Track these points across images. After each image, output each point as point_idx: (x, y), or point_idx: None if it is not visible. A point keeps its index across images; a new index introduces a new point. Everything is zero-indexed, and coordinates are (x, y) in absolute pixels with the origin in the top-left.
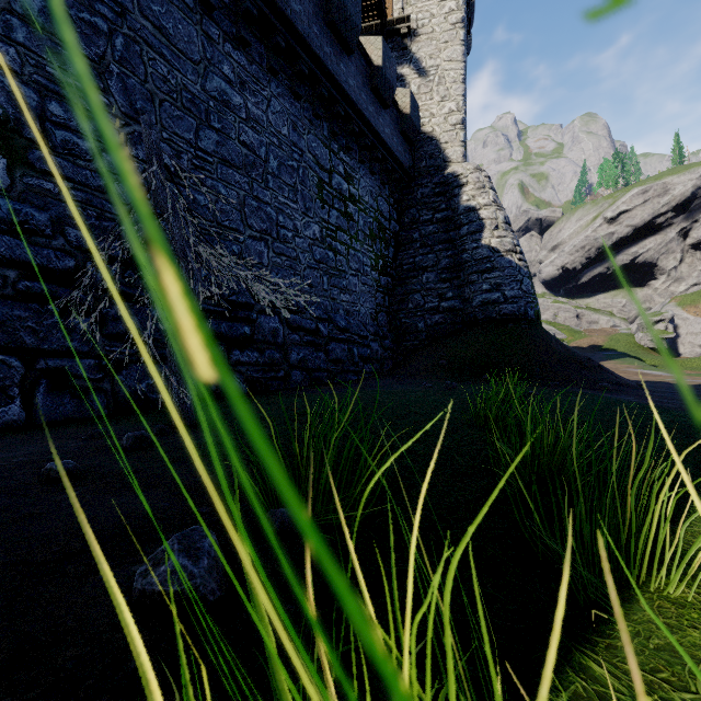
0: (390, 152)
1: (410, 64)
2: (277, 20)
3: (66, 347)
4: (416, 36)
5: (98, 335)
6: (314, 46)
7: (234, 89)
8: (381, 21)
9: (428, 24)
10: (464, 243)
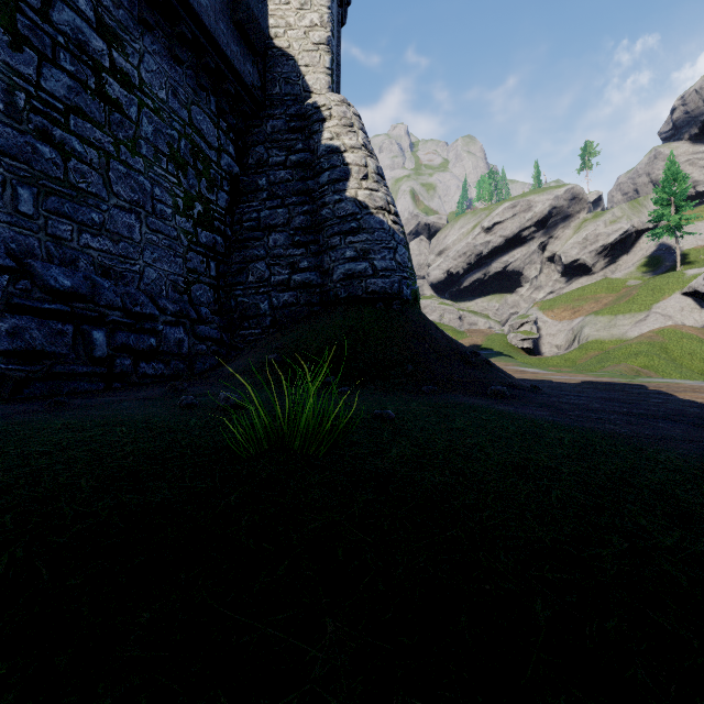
0: (212, 40)
1: None
2: None
3: None
4: None
5: None
6: None
7: None
8: None
9: None
10: (325, 195)
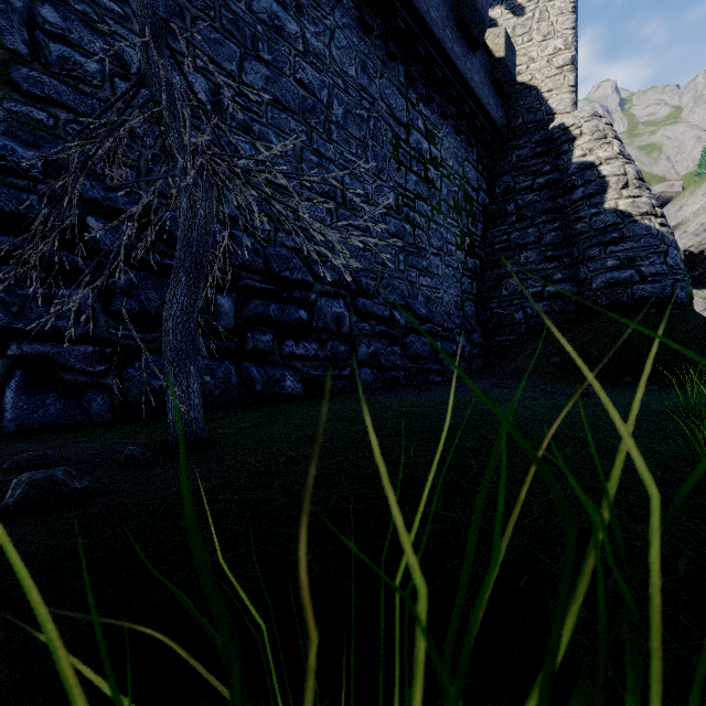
0: (479, 106)
1: (502, 3)
2: None
3: (50, 327)
4: None
5: (40, 296)
6: None
7: (289, 13)
8: None
9: None
10: (578, 210)
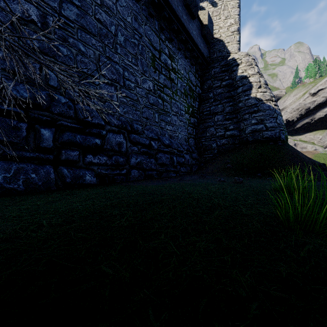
0: (196, 46)
1: (207, 0)
2: None
3: None
4: None
5: None
6: None
7: None
8: None
9: None
10: (240, 97)
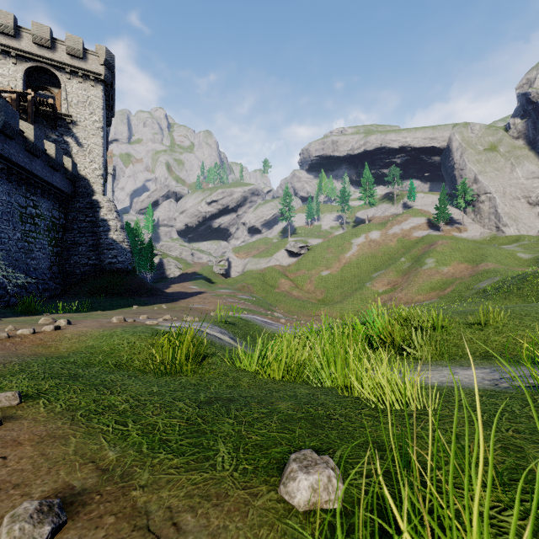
0: (60, 189)
1: (72, 137)
2: (4, 159)
3: None
4: (76, 125)
5: None
6: (20, 162)
7: None
8: (54, 113)
9: (83, 122)
10: (101, 235)
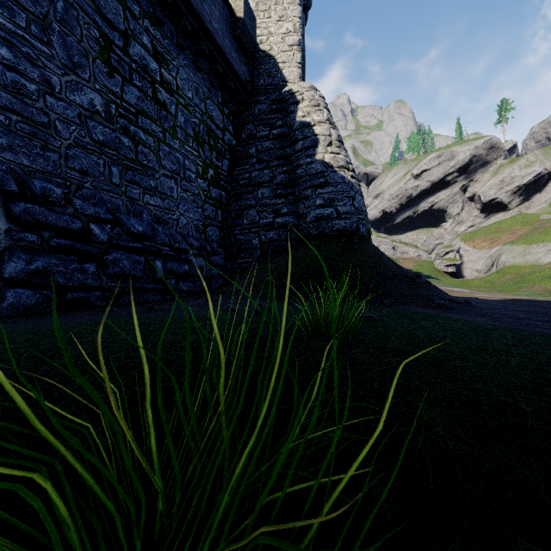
0: (220, 52)
1: None
2: None
3: None
4: None
5: None
6: None
7: None
8: None
9: None
10: (299, 158)
